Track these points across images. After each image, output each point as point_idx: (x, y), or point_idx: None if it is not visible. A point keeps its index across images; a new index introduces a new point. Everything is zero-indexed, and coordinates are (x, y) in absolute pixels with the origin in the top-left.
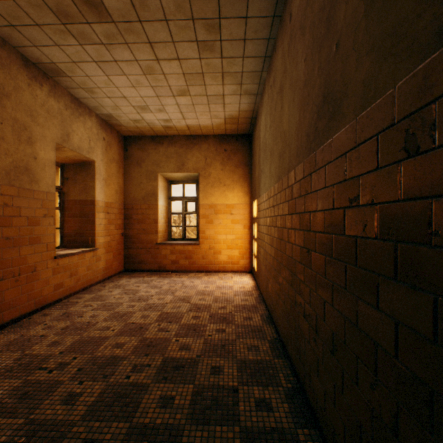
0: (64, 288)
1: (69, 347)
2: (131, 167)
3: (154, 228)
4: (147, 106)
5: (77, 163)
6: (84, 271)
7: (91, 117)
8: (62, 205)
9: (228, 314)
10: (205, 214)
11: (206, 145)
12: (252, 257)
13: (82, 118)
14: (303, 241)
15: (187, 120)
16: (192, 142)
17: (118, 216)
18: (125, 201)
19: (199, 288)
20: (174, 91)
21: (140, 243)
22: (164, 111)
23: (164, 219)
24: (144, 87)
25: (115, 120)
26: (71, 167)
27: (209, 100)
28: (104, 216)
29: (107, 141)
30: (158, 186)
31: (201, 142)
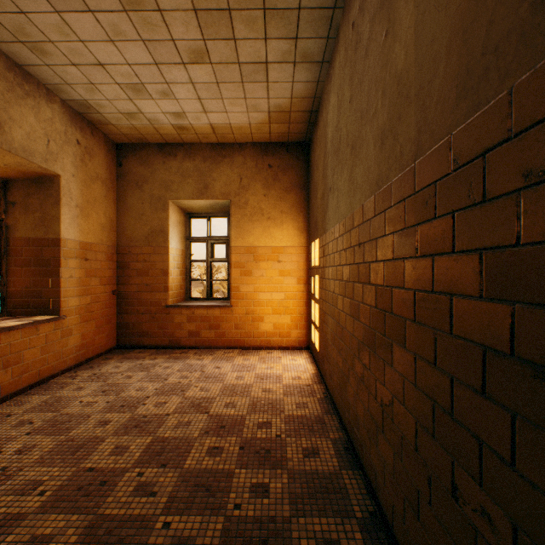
0: None
1: None
2: (127, 190)
3: (163, 283)
4: (143, 86)
5: (31, 178)
6: (37, 355)
7: (50, 103)
8: (5, 247)
9: (275, 441)
10: (240, 262)
11: (241, 158)
12: (311, 327)
13: (31, 100)
14: (507, 334)
15: (211, 114)
16: (220, 154)
17: (105, 264)
18: (119, 241)
19: (227, 381)
20: (183, 53)
21: (141, 305)
22: (171, 96)
23: (179, 270)
24: (130, 42)
25: (97, 114)
26: (20, 184)
27: (243, 73)
28: (78, 264)
29: (85, 147)
30: (169, 220)
31: (233, 153)
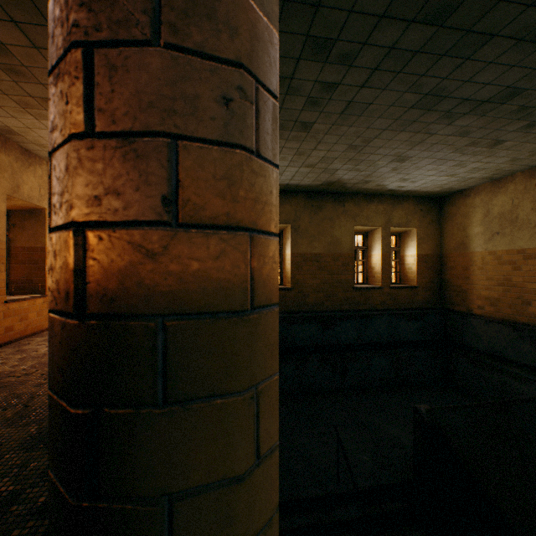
0: (15, 331)
1: (31, 366)
2: None
3: None
4: None
5: (26, 209)
6: (35, 317)
7: (41, 165)
8: (8, 252)
9: None
10: None
11: None
12: None
13: (32, 167)
14: None
15: None
16: None
17: None
18: None
19: None
20: None
21: None
22: None
23: None
24: None
25: None
26: (19, 213)
27: None
28: None
29: None
30: None
31: None
